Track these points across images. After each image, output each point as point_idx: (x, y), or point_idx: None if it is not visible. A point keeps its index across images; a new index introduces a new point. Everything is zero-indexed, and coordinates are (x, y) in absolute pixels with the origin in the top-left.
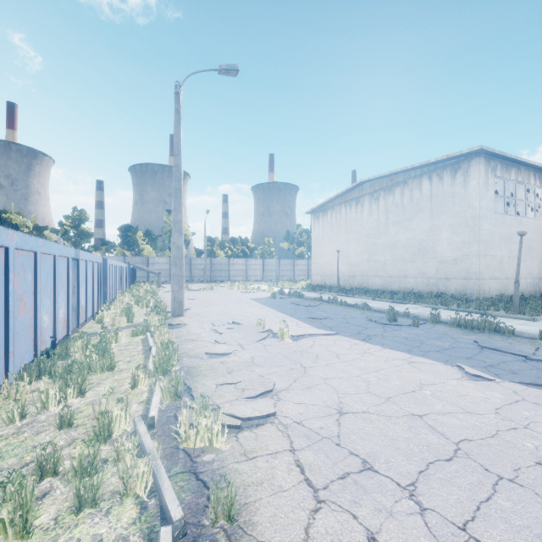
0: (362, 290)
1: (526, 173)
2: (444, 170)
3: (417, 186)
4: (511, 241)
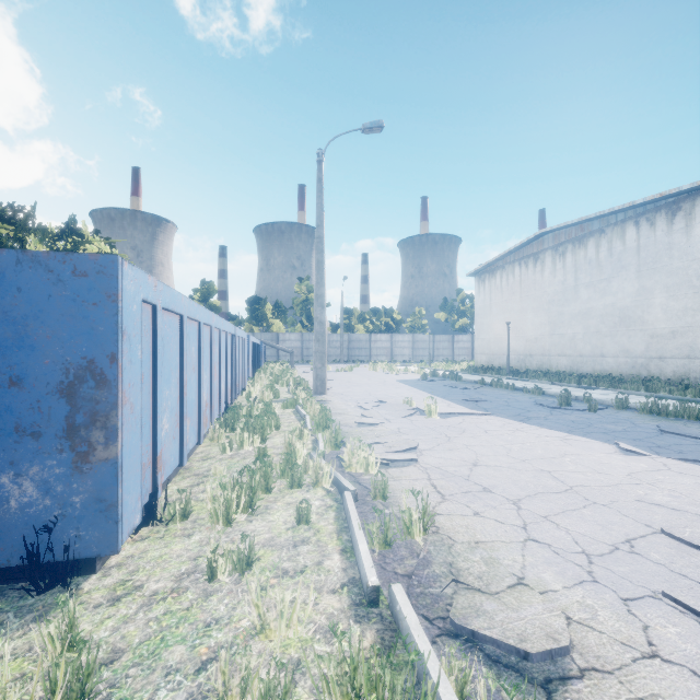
0: (540, 373)
1: None
2: (656, 213)
3: (618, 236)
4: None
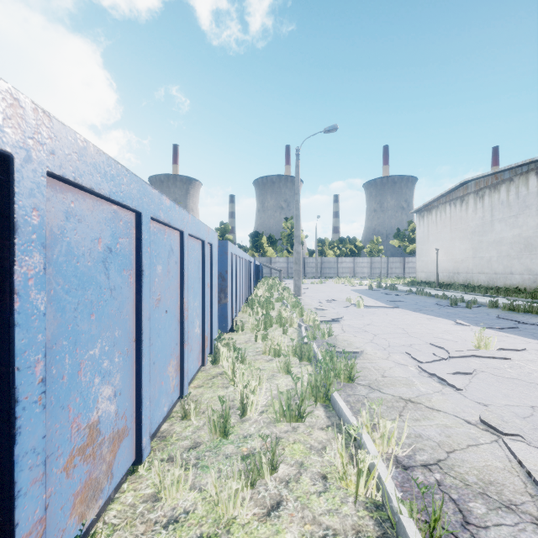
0: (461, 286)
1: None
2: None
3: (523, 183)
4: None
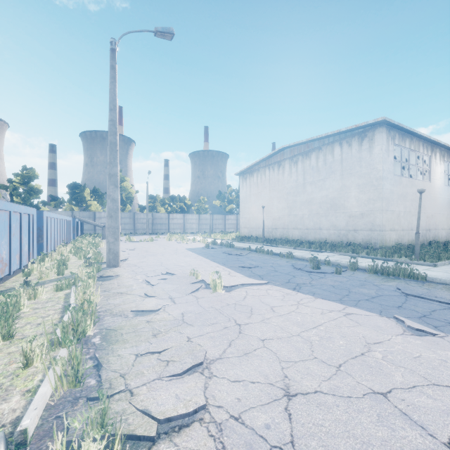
0: (283, 241)
1: (417, 142)
2: (352, 138)
3: (329, 152)
4: (406, 199)
